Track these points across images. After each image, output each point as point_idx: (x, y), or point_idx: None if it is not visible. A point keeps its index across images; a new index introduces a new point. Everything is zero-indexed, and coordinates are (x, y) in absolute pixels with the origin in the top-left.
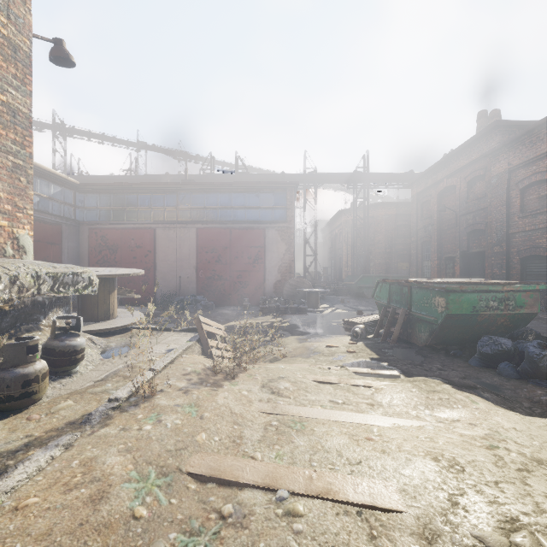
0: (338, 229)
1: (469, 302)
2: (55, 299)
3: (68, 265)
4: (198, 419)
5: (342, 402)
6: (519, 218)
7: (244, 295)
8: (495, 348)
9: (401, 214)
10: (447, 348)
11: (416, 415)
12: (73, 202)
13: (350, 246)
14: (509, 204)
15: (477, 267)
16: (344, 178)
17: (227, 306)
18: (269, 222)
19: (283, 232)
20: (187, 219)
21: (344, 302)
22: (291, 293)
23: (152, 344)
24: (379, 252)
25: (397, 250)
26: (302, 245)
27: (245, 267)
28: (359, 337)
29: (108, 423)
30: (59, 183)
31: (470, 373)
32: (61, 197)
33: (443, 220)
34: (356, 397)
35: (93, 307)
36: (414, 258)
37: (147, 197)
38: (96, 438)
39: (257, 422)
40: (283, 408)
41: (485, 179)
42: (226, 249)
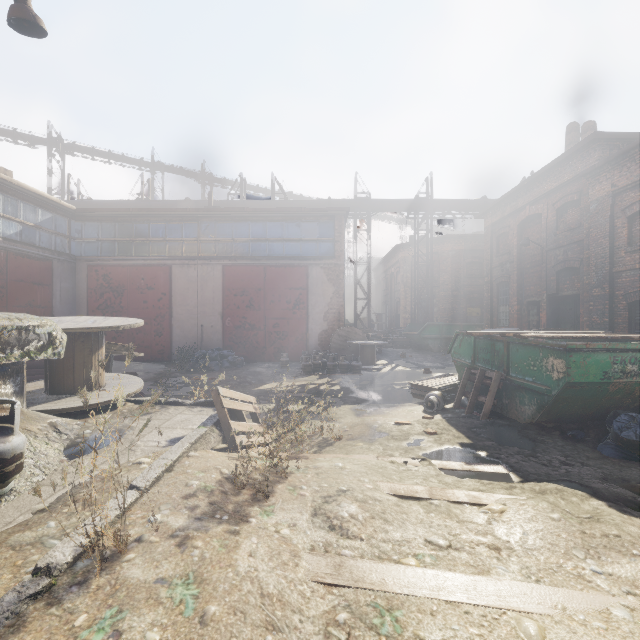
0: (394, 267)
1: (599, 365)
2: None
3: (18, 314)
4: (196, 624)
5: (447, 545)
6: (626, 253)
7: (281, 348)
8: None
9: (471, 250)
10: (561, 427)
11: (578, 574)
12: (67, 233)
13: (410, 288)
14: (613, 236)
15: (568, 314)
16: (402, 205)
17: (261, 362)
18: (313, 258)
19: (330, 271)
20: (211, 254)
21: (406, 357)
22: (340, 346)
23: (149, 430)
24: (444, 295)
25: (465, 293)
26: (351, 287)
27: (283, 314)
28: (435, 408)
29: None
30: (49, 208)
31: (609, 469)
32: (51, 225)
33: (524, 257)
34: (465, 528)
35: (67, 373)
36: (489, 302)
37: (161, 226)
38: None
39: (310, 613)
40: (353, 570)
41: (580, 206)
42: (260, 292)
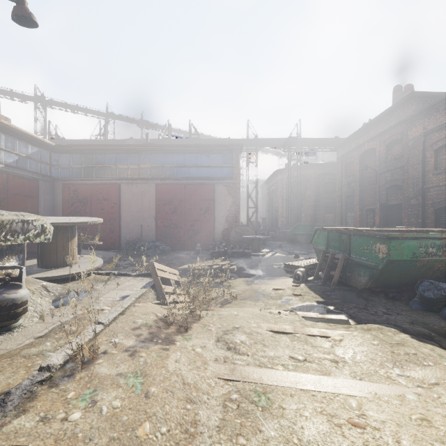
0: (274, 186)
1: (410, 248)
2: (7, 247)
3: (21, 213)
4: (143, 397)
5: (303, 359)
6: (433, 175)
7: (196, 241)
8: (438, 293)
9: (327, 173)
10: (385, 291)
11: (387, 376)
12: (48, 161)
13: (285, 200)
14: (424, 163)
15: (394, 217)
16: (280, 142)
17: (182, 250)
18: (218, 179)
19: (230, 187)
20: (148, 176)
21: (282, 247)
22: (236, 239)
23: (107, 291)
24: (309, 205)
25: (324, 203)
26: (245, 199)
27: (197, 217)
28: (301, 279)
29: (27, 407)
30: (36, 144)
31: (415, 317)
32: (38, 156)
33: (364, 178)
34: (316, 350)
35: (52, 254)
36: (339, 210)
37: (113, 156)
38: (1, 438)
39: (214, 395)
40: (242, 372)
41: (402, 142)
42: (181, 202)
